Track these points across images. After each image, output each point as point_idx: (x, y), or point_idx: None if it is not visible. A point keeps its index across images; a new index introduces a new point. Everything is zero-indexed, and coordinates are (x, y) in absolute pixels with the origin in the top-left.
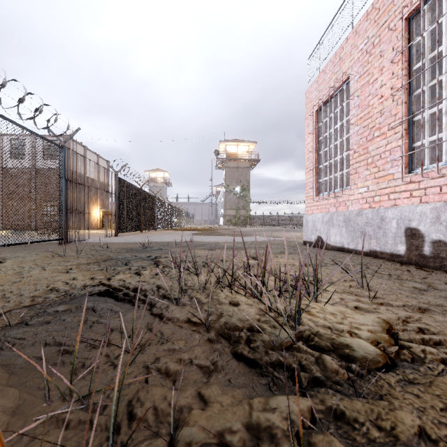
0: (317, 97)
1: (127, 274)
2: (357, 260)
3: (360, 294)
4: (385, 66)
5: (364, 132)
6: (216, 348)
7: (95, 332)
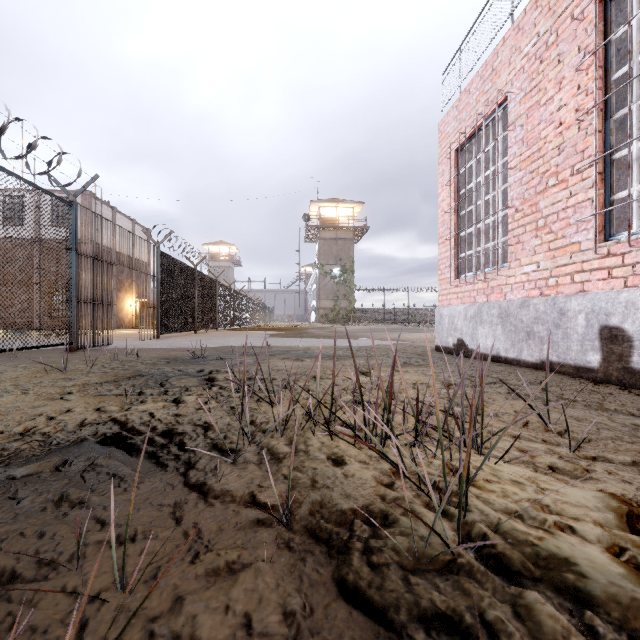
0: (457, 130)
1: (159, 402)
2: (525, 377)
3: (551, 439)
4: (567, 77)
5: (531, 180)
6: (302, 571)
7: (69, 527)
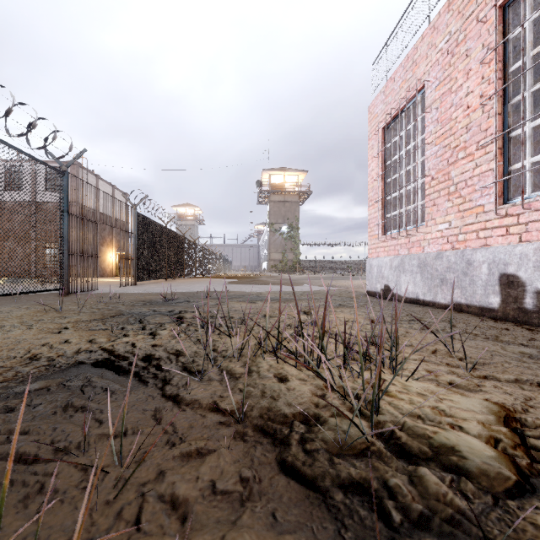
0: (384, 111)
1: (138, 335)
2: (438, 316)
3: (453, 363)
4: (473, 69)
5: (444, 153)
6: (253, 454)
7: (75, 425)
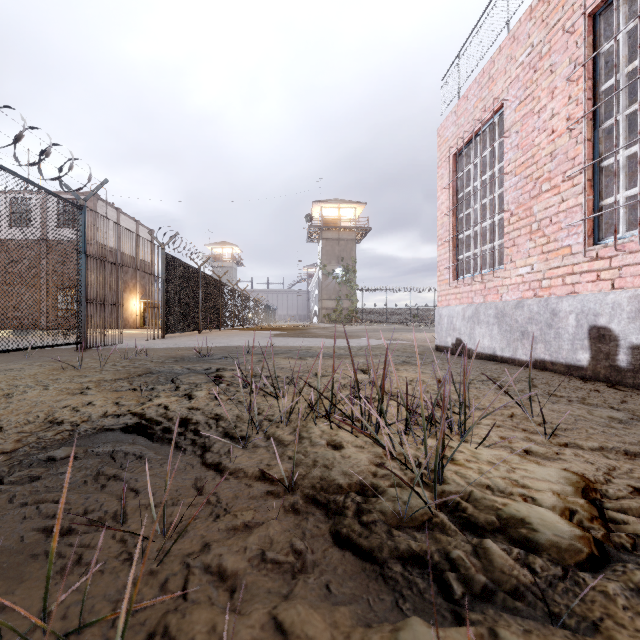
0: (455, 135)
1: (172, 396)
2: (518, 375)
3: (530, 429)
4: (559, 87)
5: (526, 185)
6: (305, 526)
7: (109, 495)
